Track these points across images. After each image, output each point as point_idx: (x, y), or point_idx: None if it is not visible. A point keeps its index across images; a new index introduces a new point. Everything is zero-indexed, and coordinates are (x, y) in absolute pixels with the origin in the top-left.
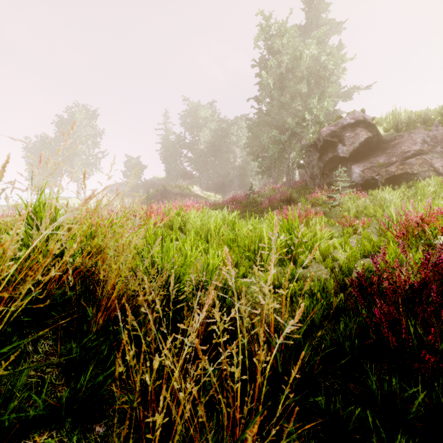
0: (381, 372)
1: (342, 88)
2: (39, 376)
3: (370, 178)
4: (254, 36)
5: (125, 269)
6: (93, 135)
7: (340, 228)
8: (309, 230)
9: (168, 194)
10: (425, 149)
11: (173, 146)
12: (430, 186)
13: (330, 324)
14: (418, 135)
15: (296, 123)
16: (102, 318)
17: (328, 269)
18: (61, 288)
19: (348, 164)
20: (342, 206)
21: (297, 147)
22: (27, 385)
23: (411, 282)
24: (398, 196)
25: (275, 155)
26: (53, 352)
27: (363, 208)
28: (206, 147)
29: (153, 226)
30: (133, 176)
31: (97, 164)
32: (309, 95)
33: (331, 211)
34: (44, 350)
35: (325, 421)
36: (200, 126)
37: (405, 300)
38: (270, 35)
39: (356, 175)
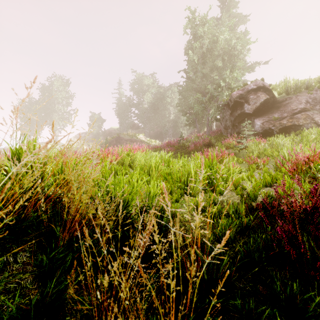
0: (282, 276)
1: (247, 63)
2: (17, 282)
3: (268, 128)
4: (183, 25)
5: (85, 198)
6: (67, 97)
7: (247, 165)
8: (225, 167)
9: (121, 140)
10: (308, 107)
11: (125, 105)
12: (312, 134)
13: (242, 238)
14: (303, 97)
15: (214, 88)
16: (68, 235)
17: (239, 195)
18: (36, 212)
19: (252, 118)
20: (247, 149)
21: (214, 106)
22: (6, 289)
23: (304, 207)
24: (288, 141)
25: (198, 112)
26: (29, 262)
27: (263, 150)
28: (149, 106)
29: (109, 163)
30: (91, 126)
31: (70, 118)
32: (223, 68)
33: (240, 152)
34: (22, 260)
35: (241, 317)
36: (144, 91)
37: (299, 220)
38: (195, 25)
39: (258, 126)
